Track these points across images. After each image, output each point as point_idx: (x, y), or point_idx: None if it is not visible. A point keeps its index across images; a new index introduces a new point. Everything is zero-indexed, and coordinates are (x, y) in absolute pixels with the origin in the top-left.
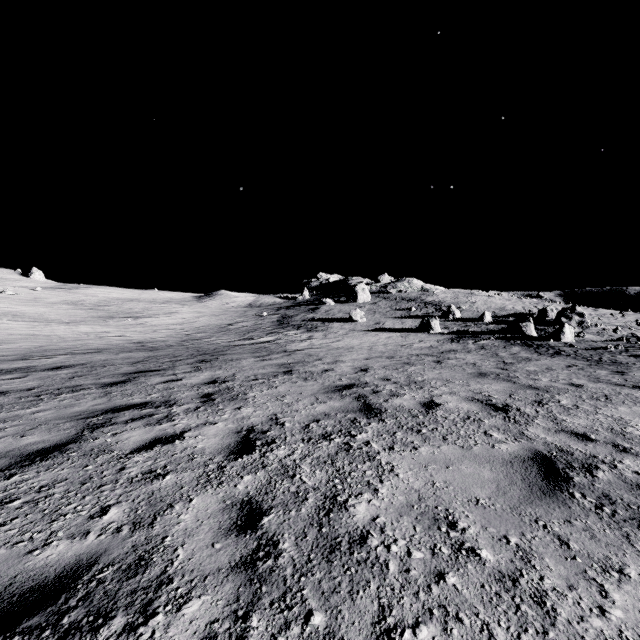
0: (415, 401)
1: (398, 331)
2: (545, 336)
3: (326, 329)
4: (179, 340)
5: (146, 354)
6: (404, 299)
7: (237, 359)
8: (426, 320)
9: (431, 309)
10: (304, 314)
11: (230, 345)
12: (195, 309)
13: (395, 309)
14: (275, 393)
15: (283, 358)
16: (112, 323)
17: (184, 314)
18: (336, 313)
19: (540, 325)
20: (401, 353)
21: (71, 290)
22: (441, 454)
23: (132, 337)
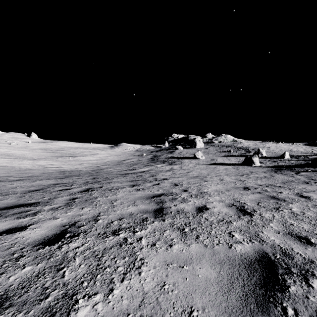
0: None
1: (229, 165)
2: None
3: (181, 163)
4: (90, 170)
5: (54, 181)
6: (224, 146)
7: (116, 188)
8: (249, 157)
9: (243, 151)
10: (166, 154)
11: (118, 174)
12: (108, 152)
13: (220, 151)
14: (133, 308)
15: (154, 188)
16: (60, 159)
17: (101, 155)
18: (185, 154)
19: None
20: (249, 183)
21: (48, 143)
22: None
23: (64, 168)
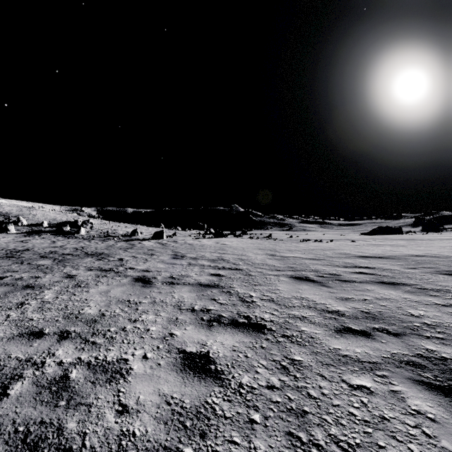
0: (25, 248)
1: None
2: (74, 232)
3: None
4: None
5: None
6: None
7: None
8: (4, 226)
9: (1, 218)
10: None
11: None
12: None
13: None
14: None
15: None
16: None
17: None
18: None
19: (74, 228)
20: None
21: None
22: (39, 250)
23: None
